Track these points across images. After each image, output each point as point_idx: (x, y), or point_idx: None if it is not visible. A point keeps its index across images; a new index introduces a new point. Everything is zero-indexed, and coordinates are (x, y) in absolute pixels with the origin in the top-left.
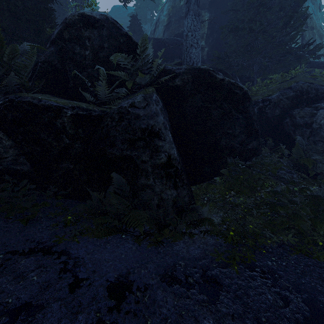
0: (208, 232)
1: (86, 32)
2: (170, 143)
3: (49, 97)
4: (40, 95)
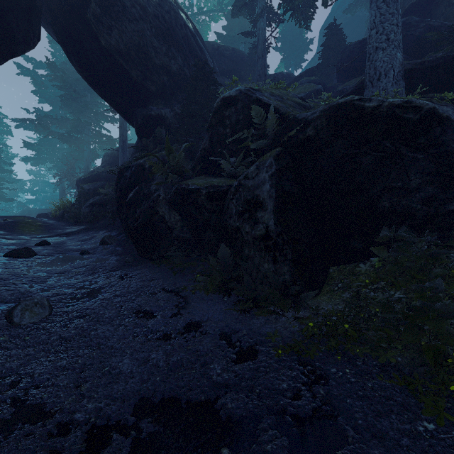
0: (299, 318)
1: (226, 112)
2: (269, 213)
3: (200, 180)
4: (195, 180)
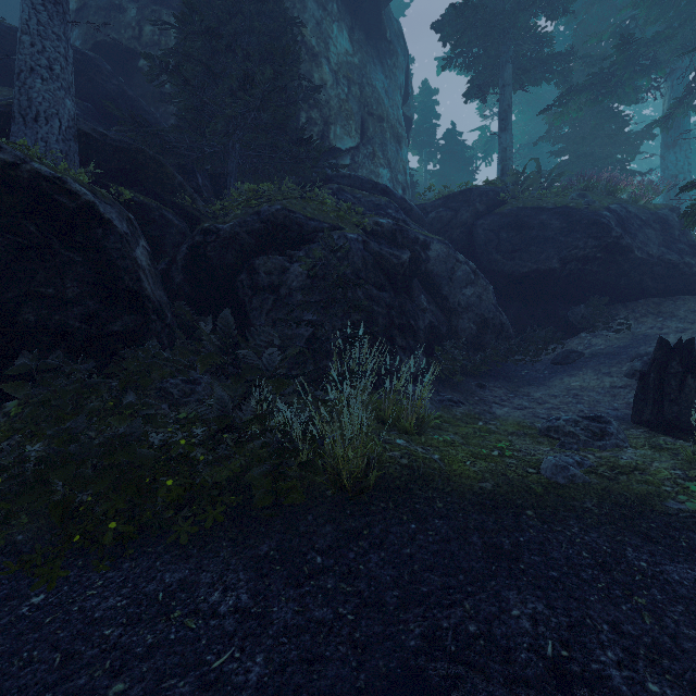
0: None
1: None
2: None
3: None
4: None
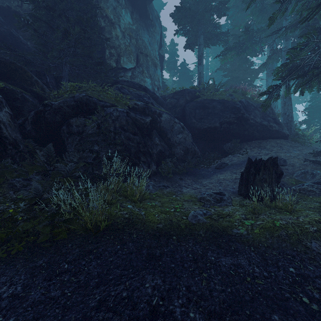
0: None
1: None
2: None
3: None
4: None
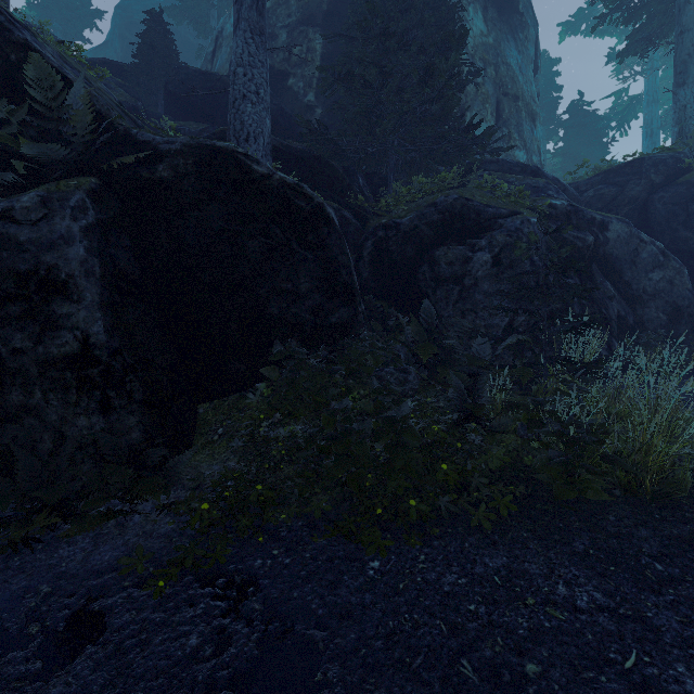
0: (172, 506)
1: None
2: (91, 308)
3: None
4: None
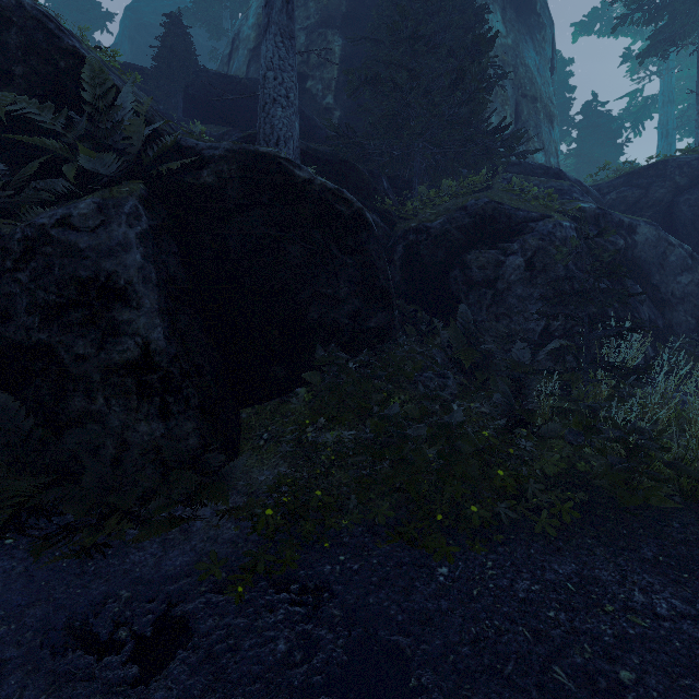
0: (232, 511)
1: None
2: (151, 314)
3: None
4: None
